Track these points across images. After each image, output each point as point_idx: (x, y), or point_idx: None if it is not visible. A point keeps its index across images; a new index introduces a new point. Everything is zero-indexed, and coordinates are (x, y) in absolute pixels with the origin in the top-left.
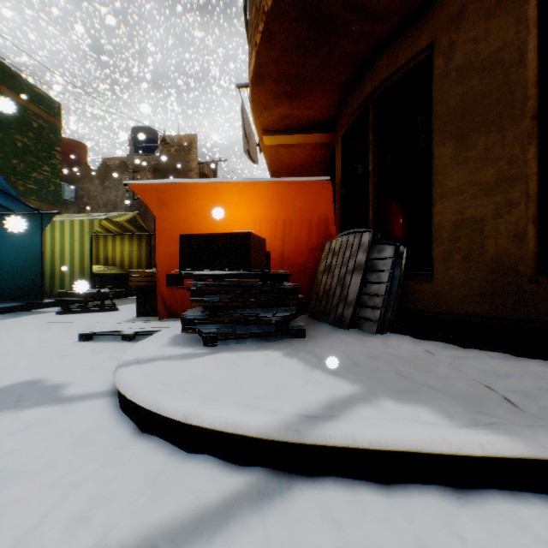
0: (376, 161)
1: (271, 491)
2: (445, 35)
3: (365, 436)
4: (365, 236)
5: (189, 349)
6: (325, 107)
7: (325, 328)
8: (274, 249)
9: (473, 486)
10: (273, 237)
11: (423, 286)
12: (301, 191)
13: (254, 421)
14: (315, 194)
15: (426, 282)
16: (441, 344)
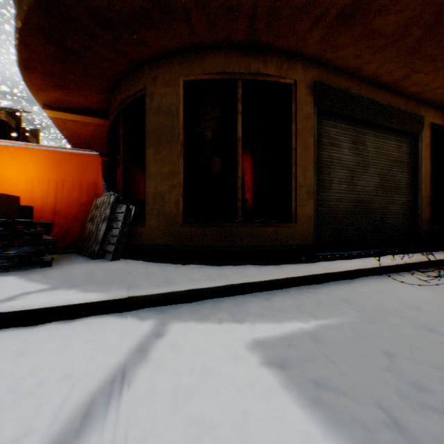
0: (125, 148)
1: None
2: (150, 86)
3: (22, 304)
4: (112, 198)
5: None
6: (96, 101)
7: (80, 260)
8: (48, 203)
9: (82, 317)
10: (47, 193)
11: (141, 229)
12: (74, 160)
13: None
14: (86, 164)
15: (143, 227)
16: (143, 262)
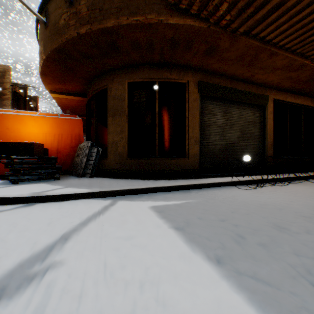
0: (96, 116)
1: (30, 205)
2: (110, 84)
3: (56, 192)
4: (89, 144)
5: (5, 185)
6: (80, 88)
7: (73, 177)
8: (54, 146)
9: (80, 199)
10: (53, 141)
11: (105, 161)
12: (67, 122)
13: (27, 193)
14: (74, 124)
15: (106, 160)
16: (106, 178)
